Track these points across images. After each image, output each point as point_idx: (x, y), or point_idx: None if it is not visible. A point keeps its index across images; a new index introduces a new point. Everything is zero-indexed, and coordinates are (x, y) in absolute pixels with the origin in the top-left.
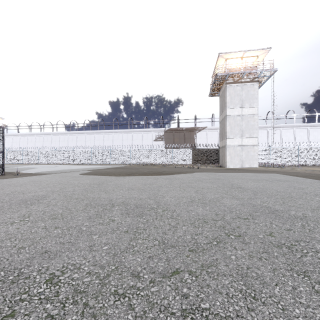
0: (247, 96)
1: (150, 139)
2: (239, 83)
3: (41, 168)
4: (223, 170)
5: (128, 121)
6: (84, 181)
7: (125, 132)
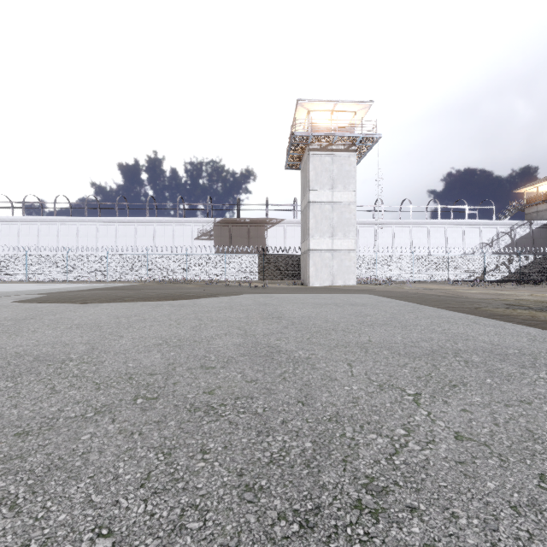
0: (341, 173)
1: (189, 236)
2: (329, 152)
3: None
4: (299, 290)
5: (147, 203)
6: None
7: (140, 223)
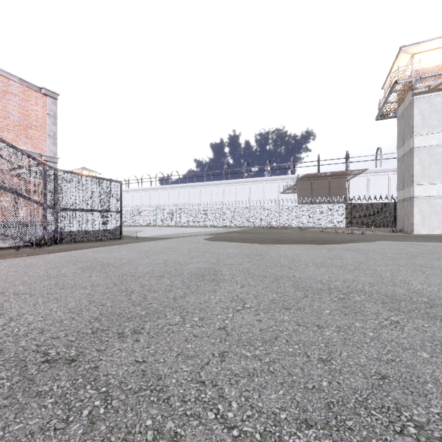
0: None
1: (276, 191)
2: (440, 91)
3: (149, 231)
4: (415, 238)
5: (244, 168)
6: (230, 250)
7: (239, 183)
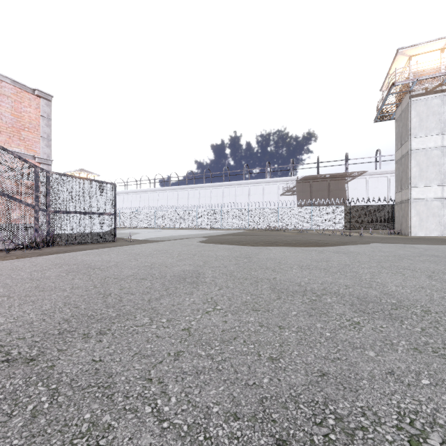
0: None
1: (275, 193)
2: (437, 93)
3: (146, 233)
4: (411, 240)
5: (243, 170)
6: (221, 253)
7: (239, 185)
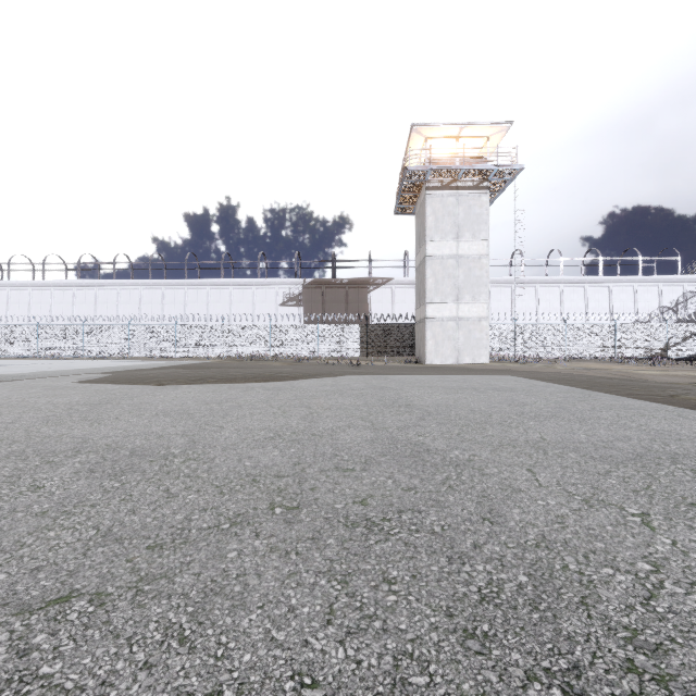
0: (468, 218)
1: (272, 302)
2: (453, 190)
3: None
4: (416, 370)
5: (222, 261)
6: (67, 399)
7: (214, 286)
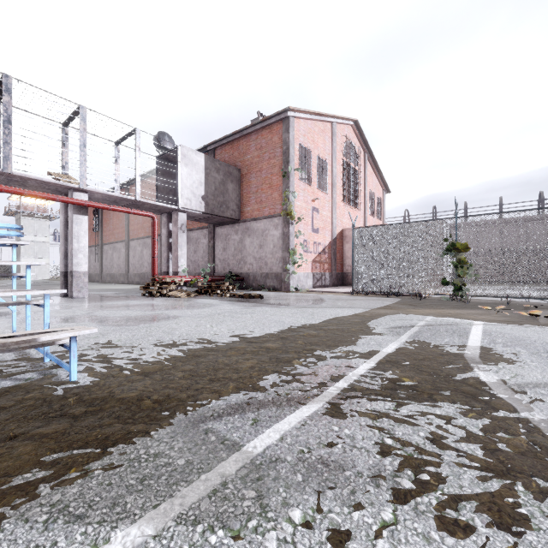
0: (41, 228)
1: None
2: (34, 218)
3: None
4: None
5: None
6: None
7: None
